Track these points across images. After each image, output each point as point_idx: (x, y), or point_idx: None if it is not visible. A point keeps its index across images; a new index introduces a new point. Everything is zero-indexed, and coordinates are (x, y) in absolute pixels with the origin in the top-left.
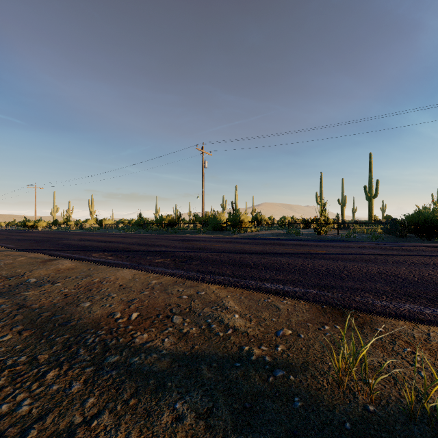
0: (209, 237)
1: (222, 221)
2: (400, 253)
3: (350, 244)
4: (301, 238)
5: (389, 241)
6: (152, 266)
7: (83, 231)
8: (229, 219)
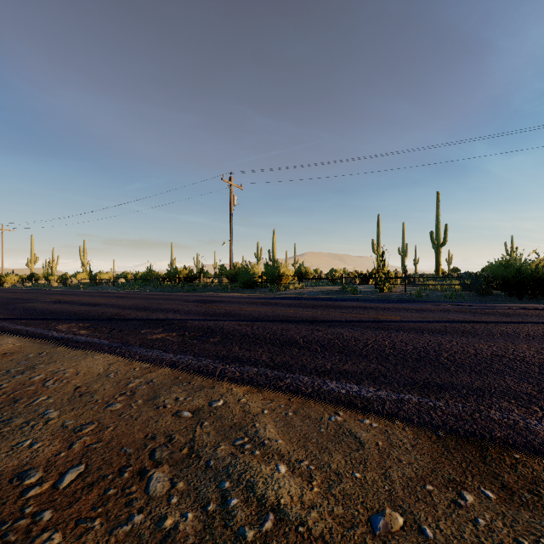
0: (239, 297)
1: (256, 275)
2: (501, 319)
3: (428, 306)
4: (360, 297)
5: (472, 300)
6: (143, 347)
7: (67, 289)
8: (265, 272)
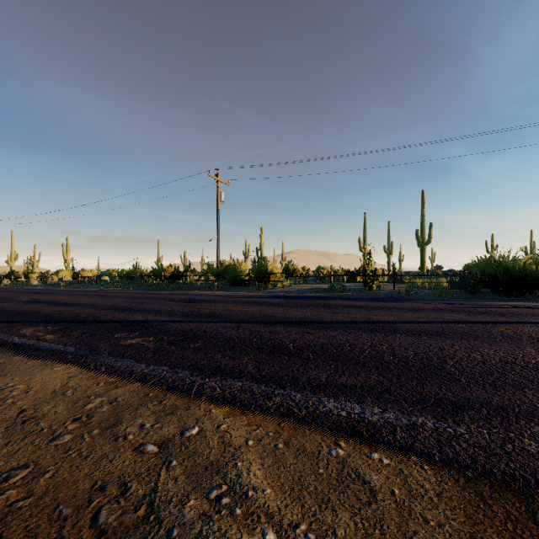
0: (225, 296)
1: (243, 272)
2: (497, 319)
3: (419, 305)
4: (349, 295)
5: (462, 298)
6: (113, 356)
7: (46, 287)
8: (253, 270)
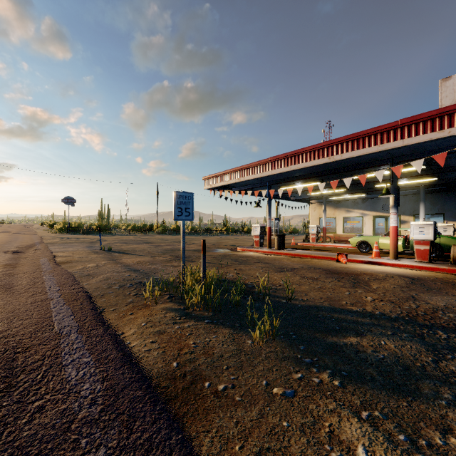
0: None
1: None
2: None
3: None
4: None
5: None
6: None
7: None
8: None
